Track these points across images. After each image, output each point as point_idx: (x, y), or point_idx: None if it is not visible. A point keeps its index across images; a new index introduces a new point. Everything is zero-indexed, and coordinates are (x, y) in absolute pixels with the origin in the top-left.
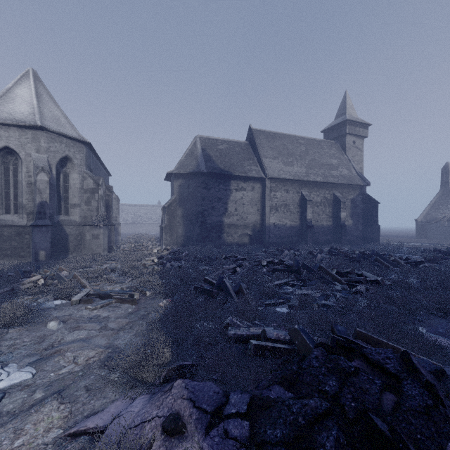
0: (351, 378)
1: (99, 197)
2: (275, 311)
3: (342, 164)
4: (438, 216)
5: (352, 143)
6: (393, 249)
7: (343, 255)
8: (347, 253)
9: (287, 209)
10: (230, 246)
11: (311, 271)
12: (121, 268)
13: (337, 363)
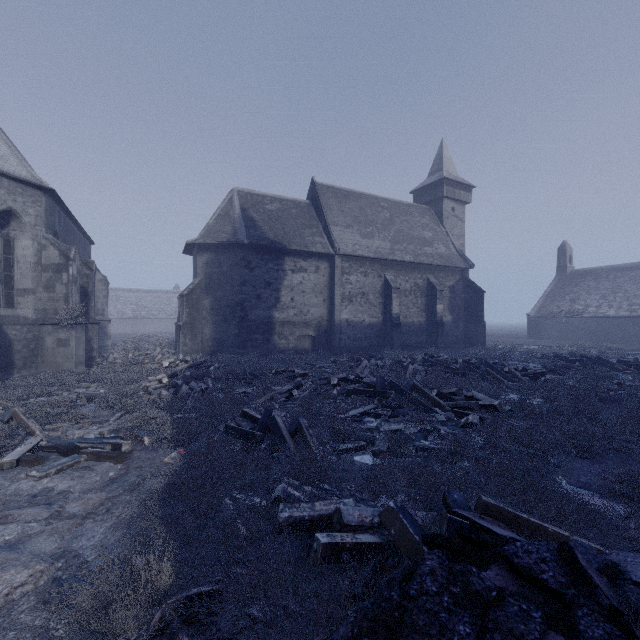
0: (494, 612)
1: (69, 278)
2: (353, 463)
3: (438, 238)
4: (554, 310)
5: (451, 210)
6: (504, 355)
7: (442, 366)
8: (448, 362)
9: (366, 300)
10: (284, 353)
11: (403, 393)
12: (105, 397)
13: (466, 582)
